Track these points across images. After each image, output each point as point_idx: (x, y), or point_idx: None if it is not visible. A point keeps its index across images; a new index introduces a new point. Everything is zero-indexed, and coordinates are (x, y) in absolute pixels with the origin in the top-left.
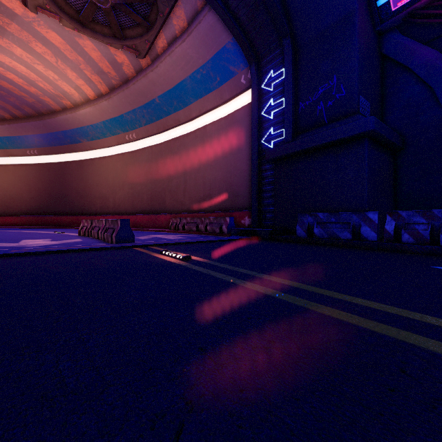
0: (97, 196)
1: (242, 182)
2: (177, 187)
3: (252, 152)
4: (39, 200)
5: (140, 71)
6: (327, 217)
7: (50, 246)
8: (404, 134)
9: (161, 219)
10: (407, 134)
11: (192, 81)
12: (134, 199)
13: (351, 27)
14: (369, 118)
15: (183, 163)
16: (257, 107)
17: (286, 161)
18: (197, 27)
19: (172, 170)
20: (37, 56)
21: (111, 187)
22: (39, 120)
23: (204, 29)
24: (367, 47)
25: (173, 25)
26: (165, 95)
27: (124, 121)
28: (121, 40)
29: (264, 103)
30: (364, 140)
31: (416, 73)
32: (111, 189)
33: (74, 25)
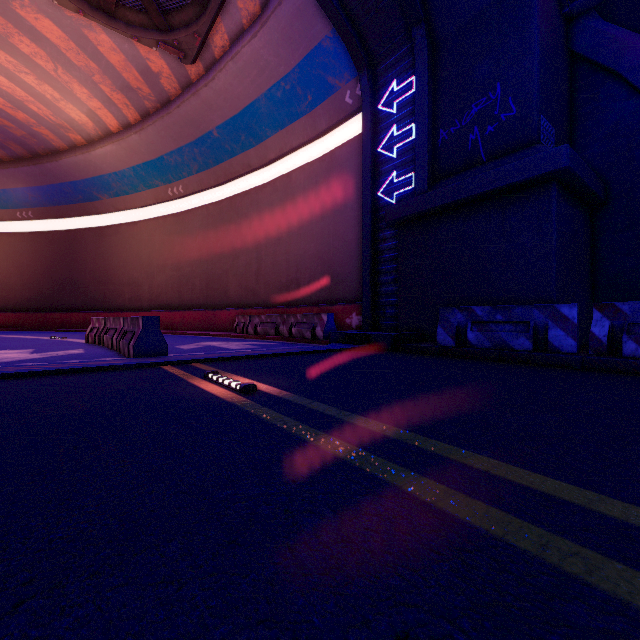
0: (125, 282)
1: (347, 259)
2: (246, 268)
3: (363, 211)
4: (35, 288)
5: (188, 86)
6: (489, 313)
7: (18, 362)
8: (608, 180)
9: (222, 317)
10: (612, 180)
11: (269, 101)
12: (181, 286)
13: (527, 4)
14: (561, 148)
15: (255, 230)
16: (371, 139)
17: (418, 223)
18: (275, 12)
19: (238, 242)
20: (24, 59)
21: (146, 268)
22: (33, 164)
23: (287, 15)
24: (551, 37)
25: (237, 10)
26: (227, 125)
27: (165, 166)
28: (155, 32)
29: (381, 134)
30: (550, 186)
31: (630, 80)
32: (146, 271)
33: (77, 4)
